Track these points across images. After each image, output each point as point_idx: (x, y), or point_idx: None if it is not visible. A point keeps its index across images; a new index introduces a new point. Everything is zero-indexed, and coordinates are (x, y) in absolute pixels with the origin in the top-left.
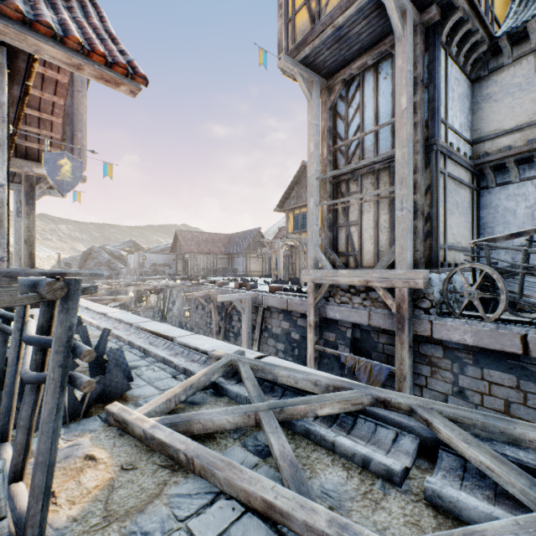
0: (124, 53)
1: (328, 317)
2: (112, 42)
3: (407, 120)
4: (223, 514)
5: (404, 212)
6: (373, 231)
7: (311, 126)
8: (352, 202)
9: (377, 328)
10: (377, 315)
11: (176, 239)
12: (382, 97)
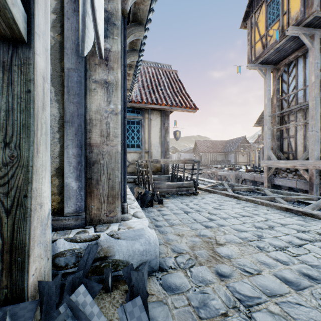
0: (191, 101)
1: (275, 184)
2: (188, 97)
3: (314, 87)
4: (219, 196)
5: (313, 132)
6: (303, 140)
7: (266, 91)
8: (290, 125)
9: (302, 190)
10: (300, 183)
11: (195, 145)
12: (307, 70)
